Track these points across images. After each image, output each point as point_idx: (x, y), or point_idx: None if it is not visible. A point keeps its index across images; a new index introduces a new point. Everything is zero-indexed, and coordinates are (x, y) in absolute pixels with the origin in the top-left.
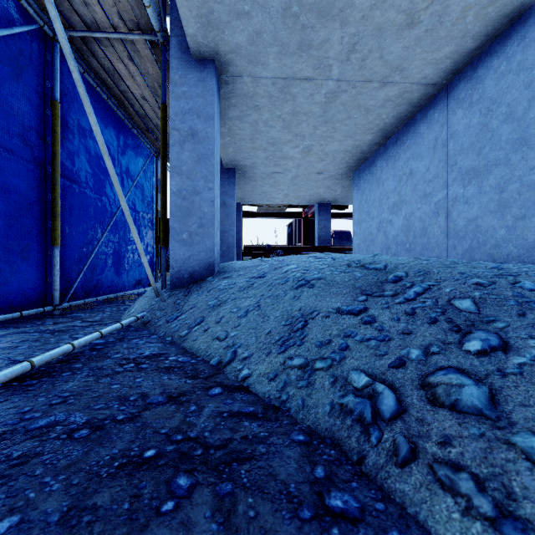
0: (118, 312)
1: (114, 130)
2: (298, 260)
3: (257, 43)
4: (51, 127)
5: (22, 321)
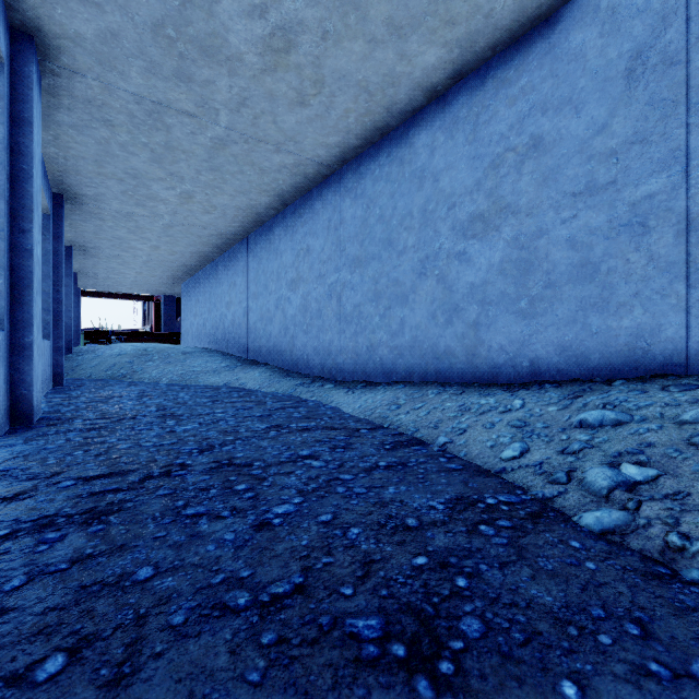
0: None
1: None
2: (121, 347)
3: (99, 247)
4: None
5: None
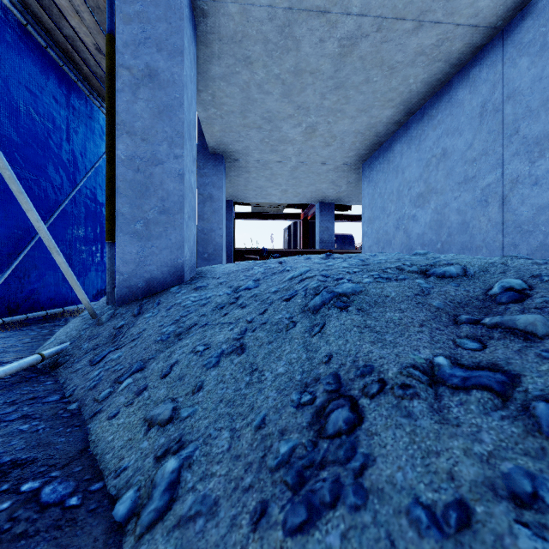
0: (43, 337)
1: (62, 94)
2: (307, 261)
3: None
4: None
5: None
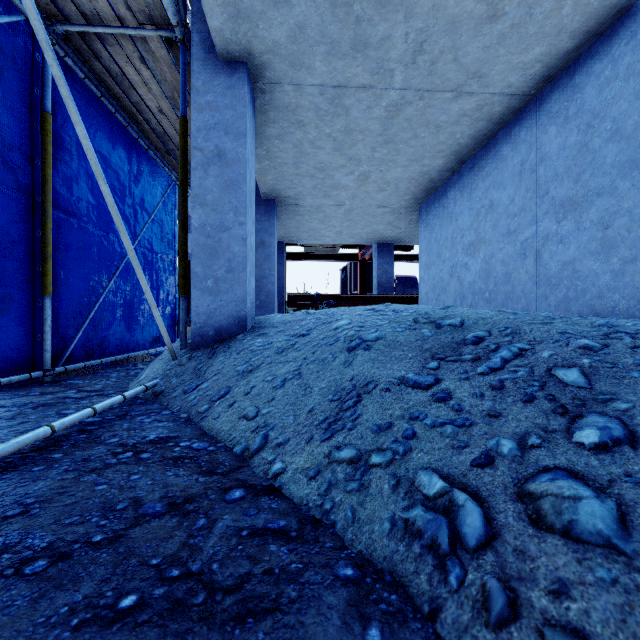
0: (126, 378)
1: (125, 152)
2: (351, 313)
3: (299, 40)
4: (41, 145)
5: (2, 391)
